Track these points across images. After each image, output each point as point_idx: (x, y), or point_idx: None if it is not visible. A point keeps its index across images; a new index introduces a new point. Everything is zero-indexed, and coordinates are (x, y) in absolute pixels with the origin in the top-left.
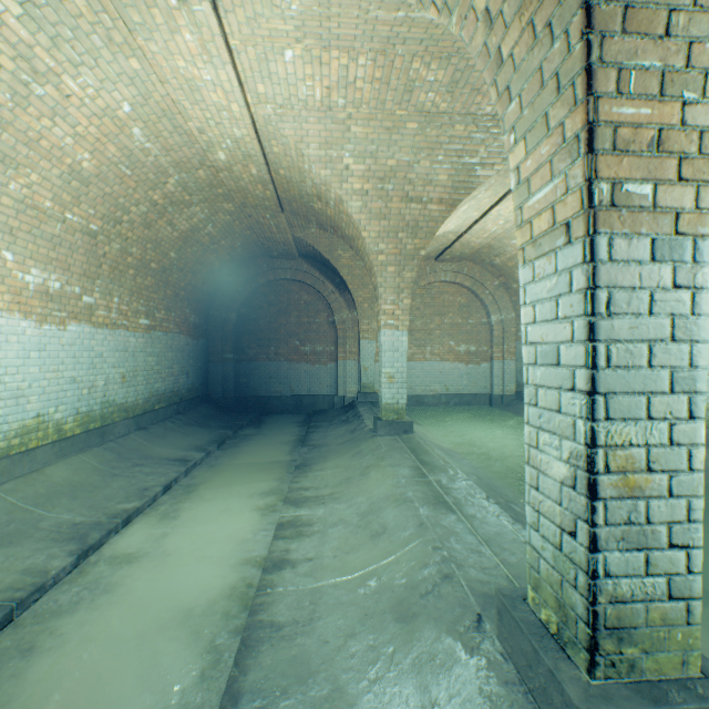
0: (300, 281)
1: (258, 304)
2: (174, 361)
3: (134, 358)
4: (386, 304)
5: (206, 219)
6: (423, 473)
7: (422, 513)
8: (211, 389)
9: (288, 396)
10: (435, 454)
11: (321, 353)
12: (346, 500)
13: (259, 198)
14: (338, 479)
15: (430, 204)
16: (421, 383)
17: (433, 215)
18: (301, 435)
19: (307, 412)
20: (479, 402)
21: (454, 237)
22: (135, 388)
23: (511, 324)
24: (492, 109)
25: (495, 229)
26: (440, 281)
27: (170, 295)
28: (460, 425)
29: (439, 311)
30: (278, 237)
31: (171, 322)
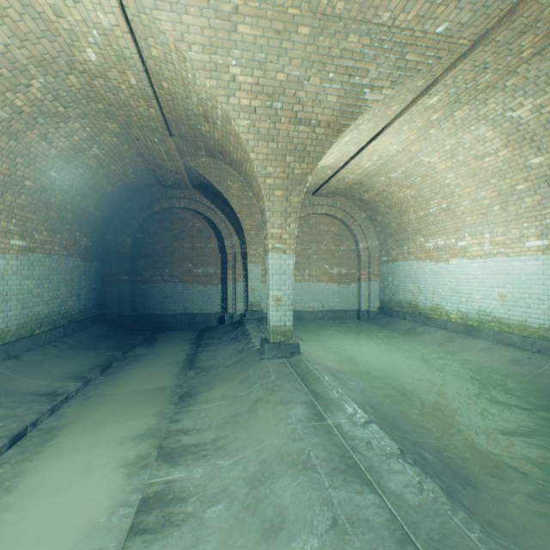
0: (193, 210)
1: (154, 229)
2: (61, 284)
3: (3, 281)
4: (273, 227)
5: (90, 139)
6: (319, 413)
7: (332, 494)
8: (106, 309)
9: (182, 314)
10: (327, 382)
11: (213, 275)
12: (231, 451)
13: (144, 117)
14: (223, 415)
15: (318, 127)
16: (301, 301)
17: (321, 139)
18: (191, 354)
19: (200, 328)
20: (349, 316)
21: (332, 173)
22: (5, 313)
23: (375, 250)
24: (390, 16)
25: (368, 166)
26: (317, 213)
27: (53, 216)
28: (336, 339)
29: (316, 239)
30: (169, 165)
31: (56, 245)
